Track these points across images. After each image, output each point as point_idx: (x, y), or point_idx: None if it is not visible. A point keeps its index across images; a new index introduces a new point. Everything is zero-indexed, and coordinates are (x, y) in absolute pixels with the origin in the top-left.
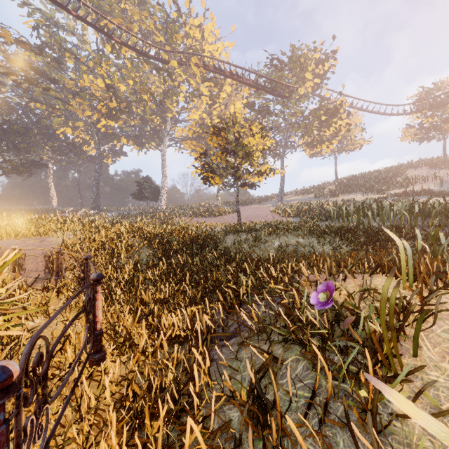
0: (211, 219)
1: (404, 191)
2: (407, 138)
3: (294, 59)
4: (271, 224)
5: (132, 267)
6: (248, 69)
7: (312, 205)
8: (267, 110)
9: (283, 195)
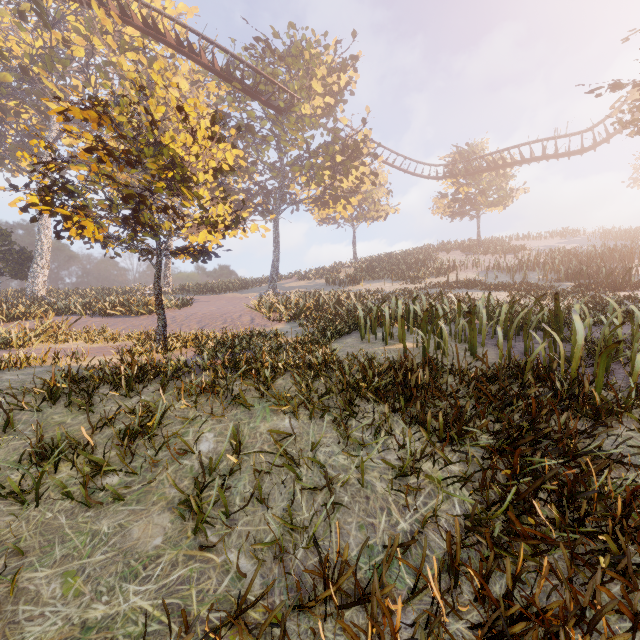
0: (125, 321)
1: (446, 280)
2: (440, 211)
3: (294, 50)
4: (234, 343)
5: None
6: (209, 39)
7: (323, 299)
8: (248, 126)
9: (280, 279)
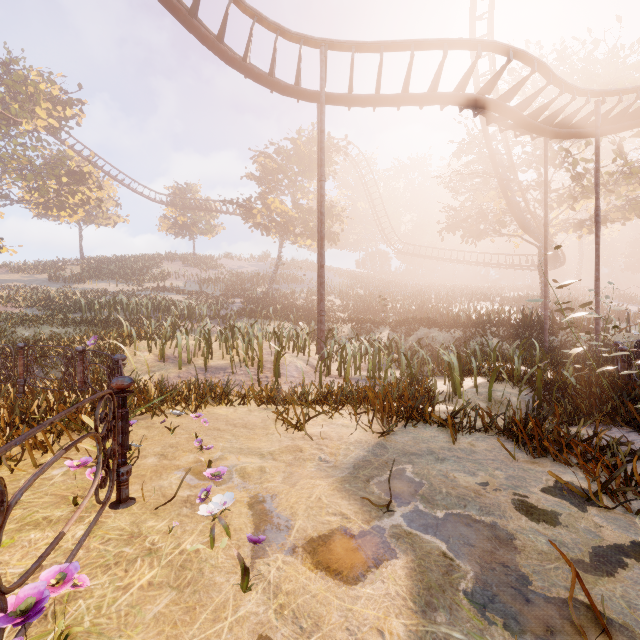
0: None
1: (158, 286)
2: (165, 229)
3: (16, 78)
4: None
5: None
6: None
7: (53, 294)
8: None
9: None
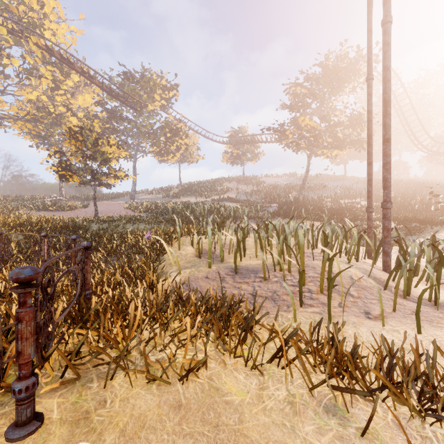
0: (60, 213)
1: (219, 197)
2: (225, 160)
3: (145, 79)
4: (125, 218)
5: (17, 245)
6: (101, 75)
7: (159, 204)
8: (121, 117)
9: (136, 193)
